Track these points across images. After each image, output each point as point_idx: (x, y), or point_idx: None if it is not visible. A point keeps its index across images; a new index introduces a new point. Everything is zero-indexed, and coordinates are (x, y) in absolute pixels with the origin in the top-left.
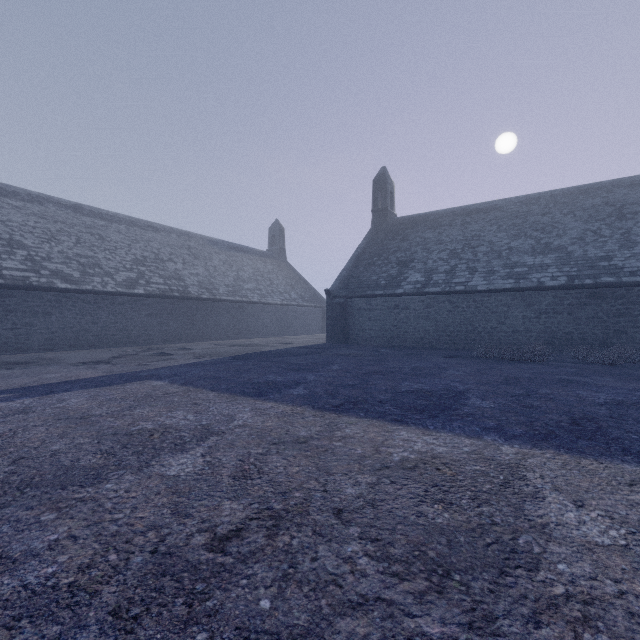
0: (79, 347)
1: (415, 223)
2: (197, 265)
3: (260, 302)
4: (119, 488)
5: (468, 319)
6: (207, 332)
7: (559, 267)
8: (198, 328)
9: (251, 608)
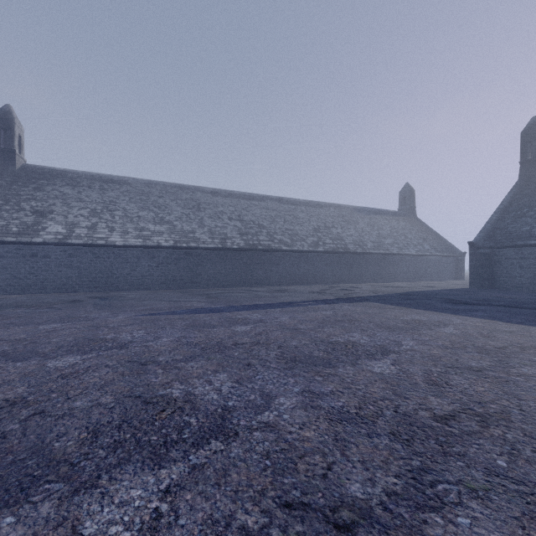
0: (291, 284)
1: None
2: (350, 228)
3: (398, 254)
4: (430, 333)
5: None
6: (360, 277)
7: None
8: (354, 274)
9: (530, 359)
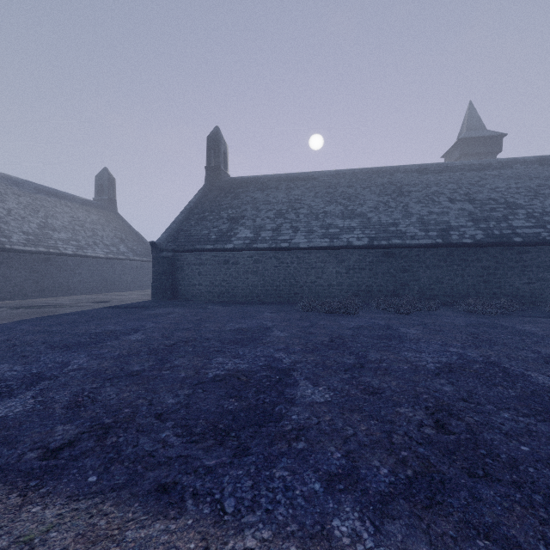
0: None
1: (246, 184)
2: None
3: (76, 254)
4: None
5: (292, 274)
6: None
7: (362, 230)
8: None
9: None
